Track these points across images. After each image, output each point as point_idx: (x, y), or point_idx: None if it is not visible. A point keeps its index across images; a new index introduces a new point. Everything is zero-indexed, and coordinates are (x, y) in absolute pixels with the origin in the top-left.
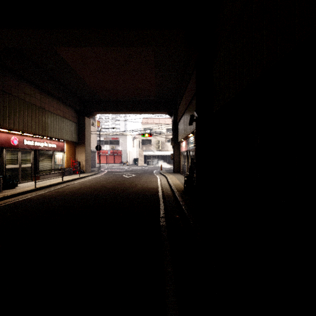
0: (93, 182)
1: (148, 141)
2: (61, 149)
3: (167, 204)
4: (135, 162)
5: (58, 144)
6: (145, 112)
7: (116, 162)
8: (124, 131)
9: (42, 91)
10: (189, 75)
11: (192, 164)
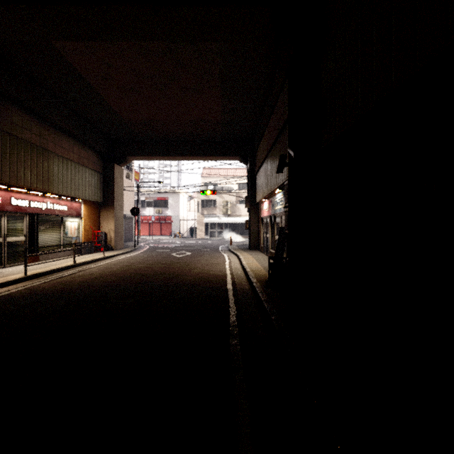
0: (122, 266)
1: (211, 203)
2: (76, 214)
3: (241, 306)
4: (192, 233)
5: (71, 206)
6: (206, 157)
7: (164, 233)
8: (175, 187)
9: (42, 121)
10: (275, 95)
11: (282, 237)
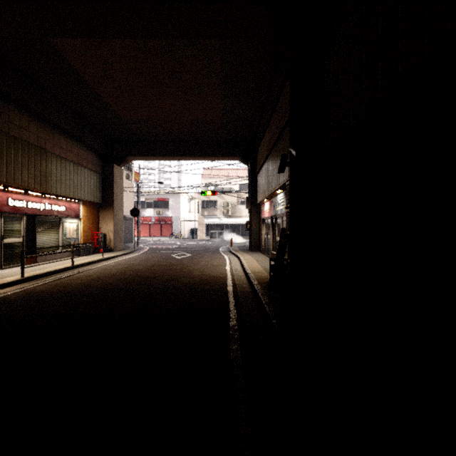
0: (121, 267)
1: (212, 204)
2: (74, 215)
3: (242, 309)
4: (192, 234)
5: (69, 207)
6: (206, 157)
7: (164, 234)
8: (175, 187)
9: (40, 120)
10: (276, 94)
11: (283, 238)
